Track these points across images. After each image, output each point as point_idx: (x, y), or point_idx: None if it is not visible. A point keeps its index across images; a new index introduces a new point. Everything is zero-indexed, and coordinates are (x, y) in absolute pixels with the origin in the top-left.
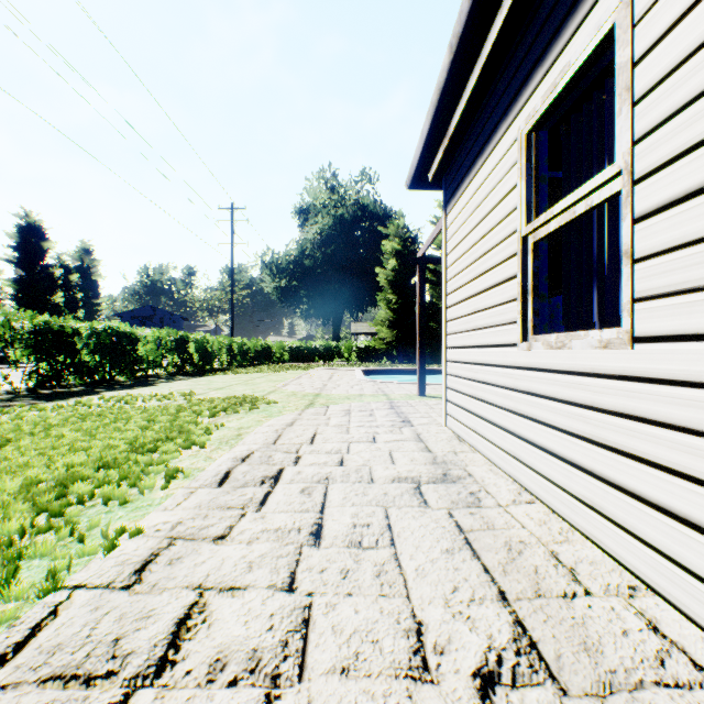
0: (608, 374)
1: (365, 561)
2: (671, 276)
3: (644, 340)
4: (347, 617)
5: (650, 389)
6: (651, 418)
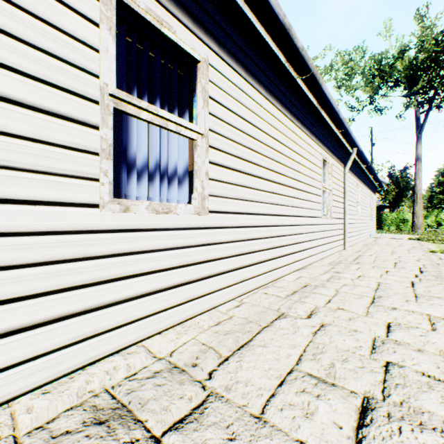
0: (198, 227)
1: (325, 362)
2: (219, 190)
3: (211, 212)
4: (349, 344)
5: (213, 231)
6: (214, 242)
